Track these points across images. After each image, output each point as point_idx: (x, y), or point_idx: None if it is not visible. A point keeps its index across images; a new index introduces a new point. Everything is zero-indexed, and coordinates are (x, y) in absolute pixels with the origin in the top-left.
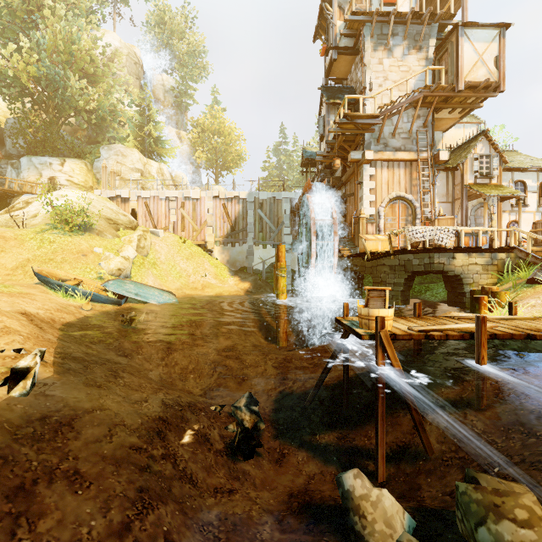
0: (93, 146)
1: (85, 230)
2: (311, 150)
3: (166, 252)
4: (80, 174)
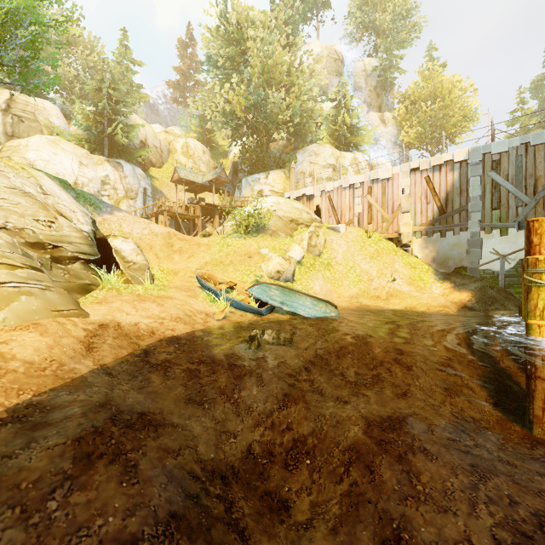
0: (291, 154)
1: (259, 232)
2: None
3: (344, 250)
4: (280, 182)
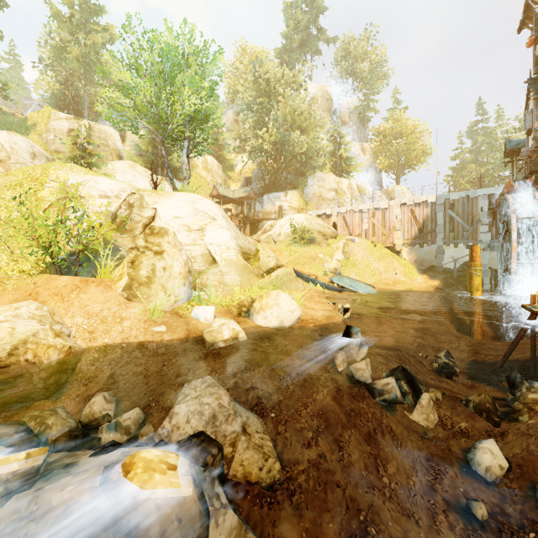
0: (303, 178)
1: (310, 242)
2: (517, 138)
3: (361, 255)
4: (296, 200)
